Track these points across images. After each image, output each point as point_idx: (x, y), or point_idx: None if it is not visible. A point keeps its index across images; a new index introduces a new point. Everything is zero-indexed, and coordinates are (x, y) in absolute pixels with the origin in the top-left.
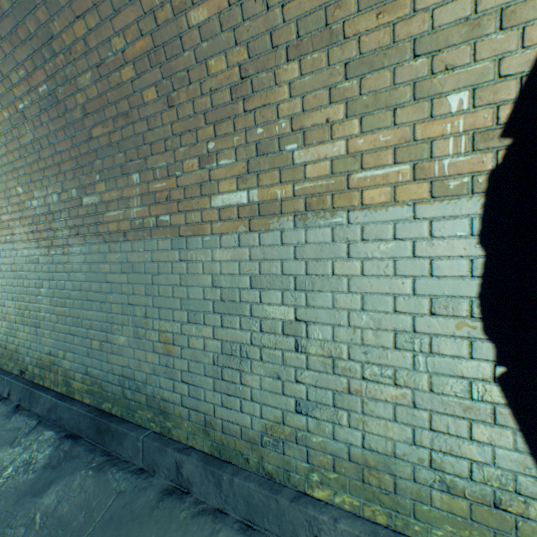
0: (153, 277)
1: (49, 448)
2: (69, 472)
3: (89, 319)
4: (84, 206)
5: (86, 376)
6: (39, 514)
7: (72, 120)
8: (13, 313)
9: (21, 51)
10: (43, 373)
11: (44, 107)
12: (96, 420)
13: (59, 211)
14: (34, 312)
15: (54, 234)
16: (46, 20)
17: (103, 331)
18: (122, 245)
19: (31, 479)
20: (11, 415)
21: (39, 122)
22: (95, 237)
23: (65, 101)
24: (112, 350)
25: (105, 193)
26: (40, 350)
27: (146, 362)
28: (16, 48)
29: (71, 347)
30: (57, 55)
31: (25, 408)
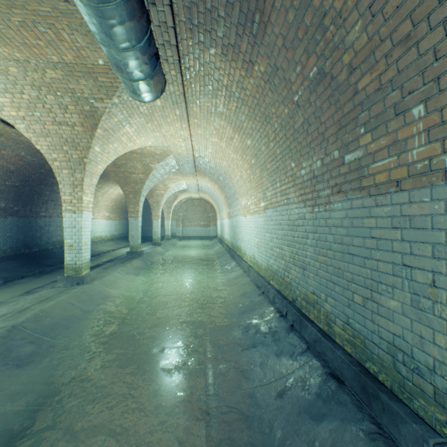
0: (446, 234)
1: (317, 378)
2: (337, 416)
3: (349, 272)
4: (345, 164)
5: (346, 325)
6: (317, 442)
7: (336, 86)
8: (287, 255)
9: (298, 51)
10: (307, 307)
11: (312, 89)
12: (360, 377)
13: (321, 175)
14: (301, 257)
15: (317, 194)
16: (320, 2)
17: (365, 287)
18: (391, 197)
19: (306, 398)
20: (288, 331)
21: (308, 104)
22: (356, 192)
23: (330, 72)
24: (377, 310)
25: (369, 144)
26: (305, 287)
27: (432, 344)
28: (295, 50)
29: (331, 293)
30: (326, 30)
31: (296, 329)
